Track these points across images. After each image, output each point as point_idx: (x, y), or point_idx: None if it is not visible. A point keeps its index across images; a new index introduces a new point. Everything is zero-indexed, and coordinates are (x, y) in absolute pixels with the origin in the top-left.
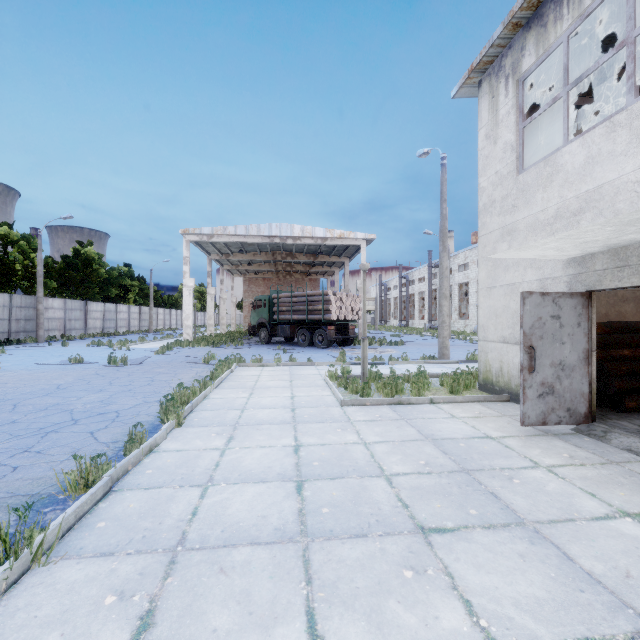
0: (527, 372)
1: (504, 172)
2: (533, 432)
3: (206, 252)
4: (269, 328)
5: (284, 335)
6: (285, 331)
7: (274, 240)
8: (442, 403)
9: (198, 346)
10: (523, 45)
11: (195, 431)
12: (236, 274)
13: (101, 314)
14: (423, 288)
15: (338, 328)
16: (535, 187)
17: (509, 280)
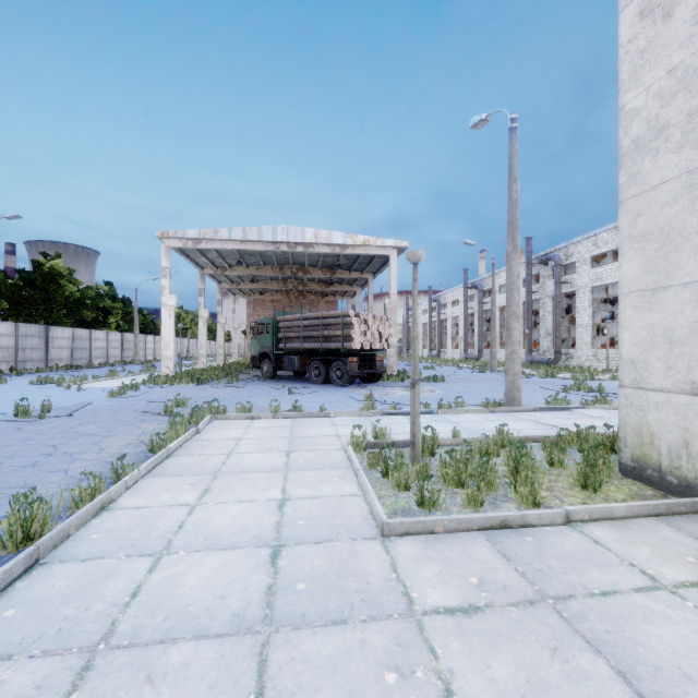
0: None
1: (696, 62)
2: None
3: (196, 264)
4: (273, 360)
5: (292, 369)
6: (293, 364)
7: (280, 247)
8: (588, 521)
9: (178, 383)
10: None
11: None
12: (238, 294)
13: (69, 342)
14: (457, 312)
15: (362, 360)
16: None
17: None
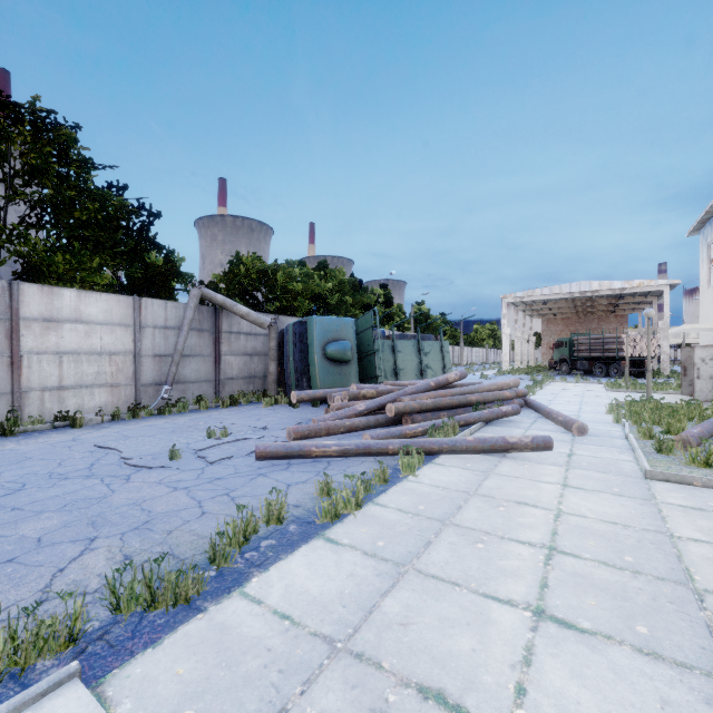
0: (682, 376)
1: (704, 285)
2: (686, 398)
3: (514, 306)
4: (569, 363)
5: (583, 368)
6: (583, 365)
7: (574, 295)
8: (661, 394)
9: (515, 374)
10: (708, 231)
11: (547, 391)
12: (534, 316)
13: None
14: None
15: (632, 363)
16: (710, 298)
17: (705, 338)
